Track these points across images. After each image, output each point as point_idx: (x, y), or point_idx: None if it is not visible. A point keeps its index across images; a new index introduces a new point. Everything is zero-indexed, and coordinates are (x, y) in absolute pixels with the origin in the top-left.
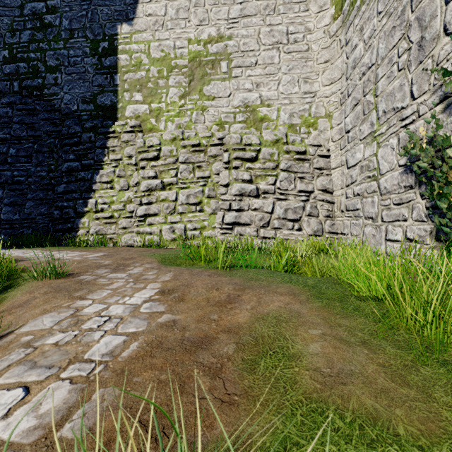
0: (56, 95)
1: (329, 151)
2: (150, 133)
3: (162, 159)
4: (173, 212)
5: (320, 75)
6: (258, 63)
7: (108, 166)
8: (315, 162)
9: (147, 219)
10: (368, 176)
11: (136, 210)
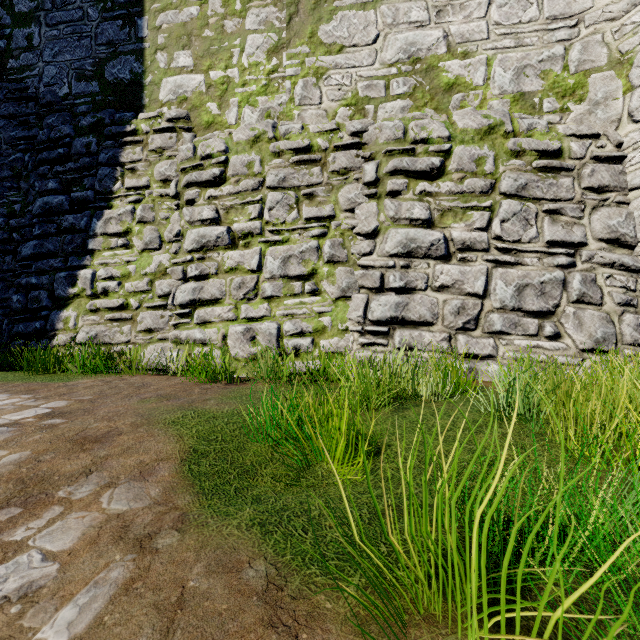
0: (30, 69)
1: (621, 147)
2: (208, 132)
3: (229, 183)
4: (252, 295)
5: None
6: None
7: (121, 201)
8: (586, 173)
9: (197, 312)
10: None
11: (175, 291)
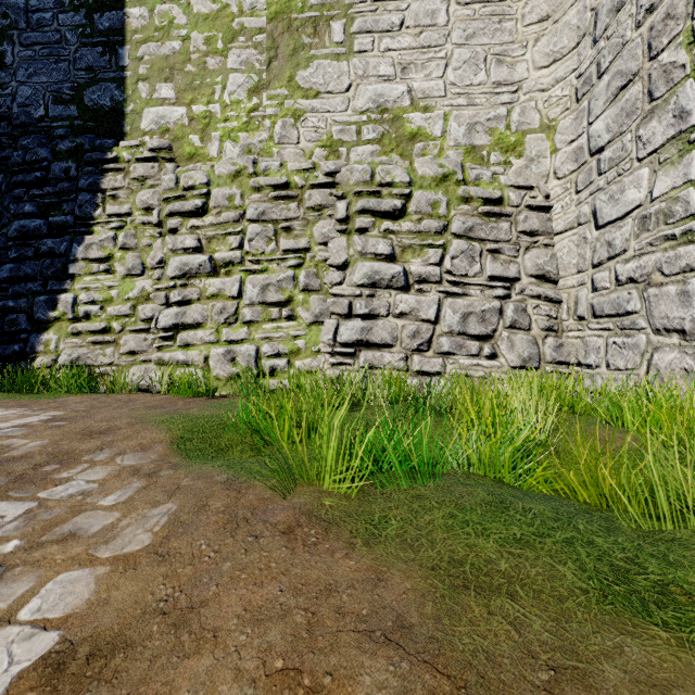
0: (2, 88)
1: (549, 198)
2: (191, 163)
3: (211, 214)
4: (233, 320)
5: (531, 48)
6: (406, 25)
7: (102, 227)
8: (521, 219)
9: (180, 336)
10: (666, 237)
11: (158, 315)
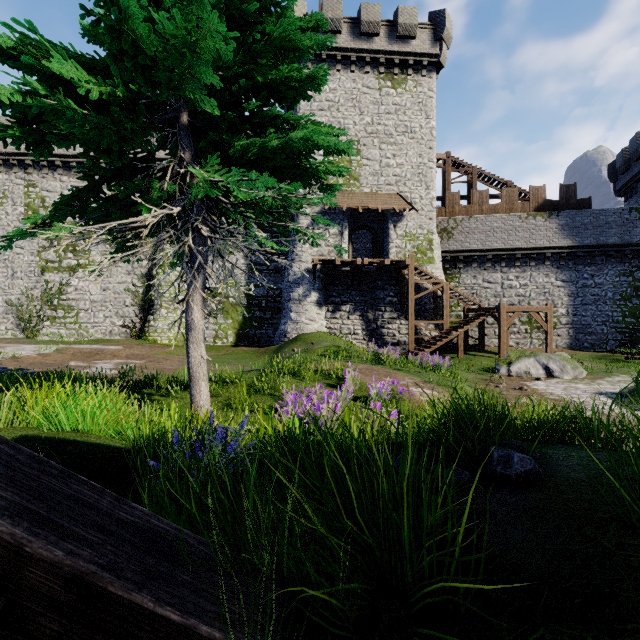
0: None
1: None
2: None
3: None
4: None
5: None
6: None
7: None
8: None
9: None
10: None
11: None
